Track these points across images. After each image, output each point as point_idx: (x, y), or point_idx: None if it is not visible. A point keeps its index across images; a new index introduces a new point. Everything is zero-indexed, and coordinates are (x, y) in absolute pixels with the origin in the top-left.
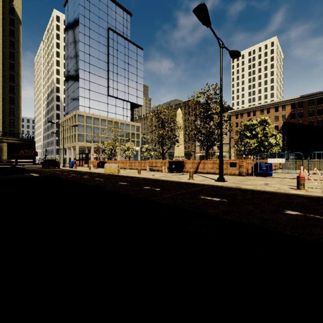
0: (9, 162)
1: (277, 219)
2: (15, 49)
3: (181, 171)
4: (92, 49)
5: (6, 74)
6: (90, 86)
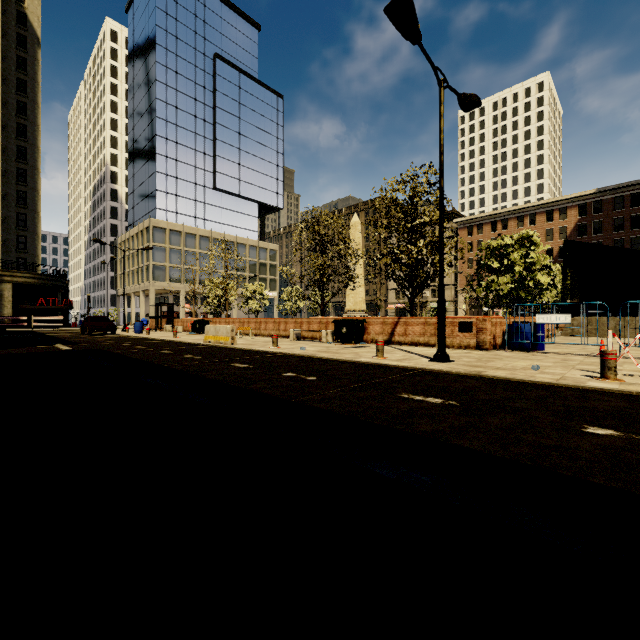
0: (16, 321)
1: (570, 448)
2: (29, 97)
3: (360, 341)
4: (182, 97)
5: (11, 147)
6: (177, 170)
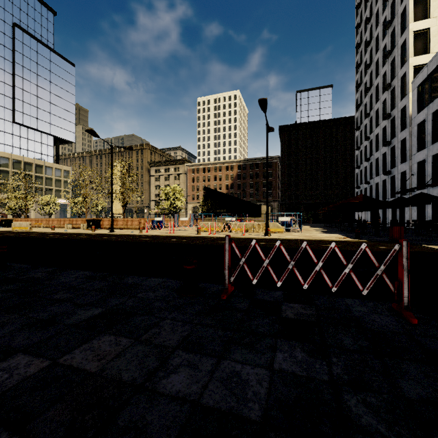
0: None
1: (93, 238)
2: None
3: (99, 228)
4: None
5: None
6: None
